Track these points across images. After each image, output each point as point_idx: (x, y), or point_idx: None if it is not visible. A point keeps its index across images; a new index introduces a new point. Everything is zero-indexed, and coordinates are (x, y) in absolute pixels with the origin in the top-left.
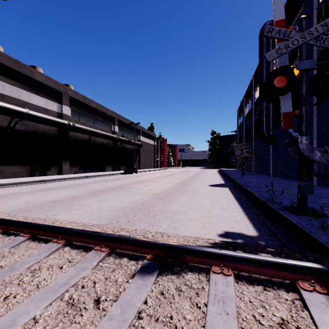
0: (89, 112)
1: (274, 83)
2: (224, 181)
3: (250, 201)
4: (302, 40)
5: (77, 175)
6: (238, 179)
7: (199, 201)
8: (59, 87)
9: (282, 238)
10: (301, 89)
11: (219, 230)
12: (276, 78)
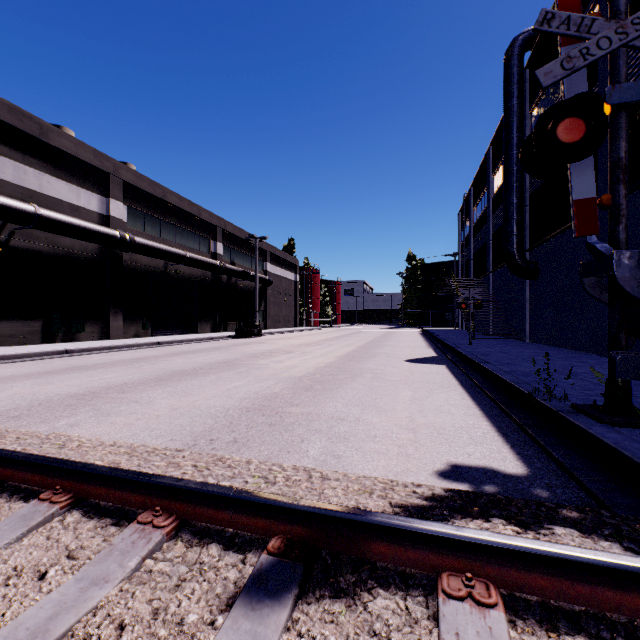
0: (164, 215)
1: (558, 133)
2: (436, 352)
3: (495, 394)
4: (620, 39)
5: (139, 339)
6: (464, 347)
7: (388, 393)
8: (103, 163)
9: (589, 482)
10: (616, 147)
11: (438, 460)
12: (563, 122)
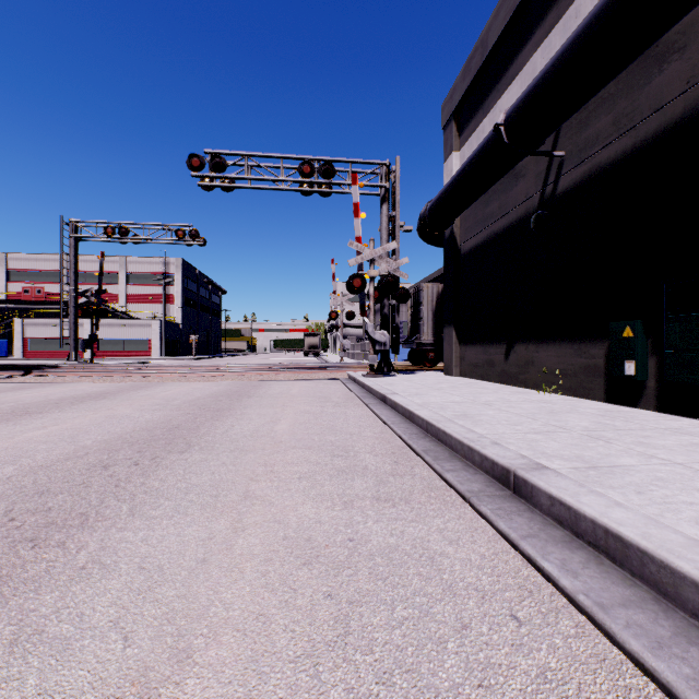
0: None
1: None
2: None
3: None
4: None
5: None
6: None
7: None
8: None
9: None
10: None
11: None
12: None
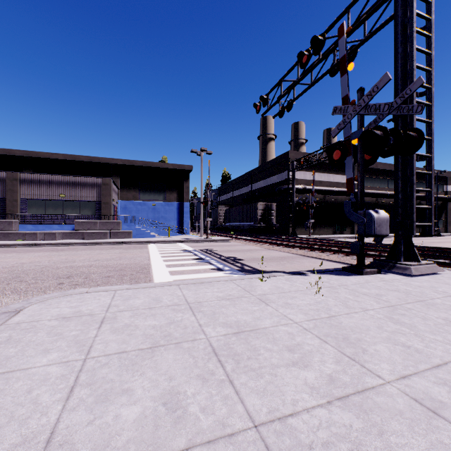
0: (375, 175)
1: None
2: None
3: None
4: None
5: None
6: None
7: None
8: None
9: None
10: None
11: None
12: None
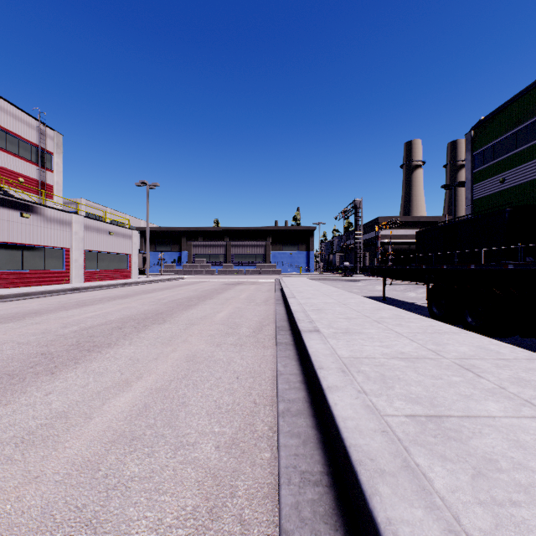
0: None
1: None
2: None
3: None
4: None
5: None
6: None
7: None
8: (435, 219)
9: None
10: None
11: None
12: None
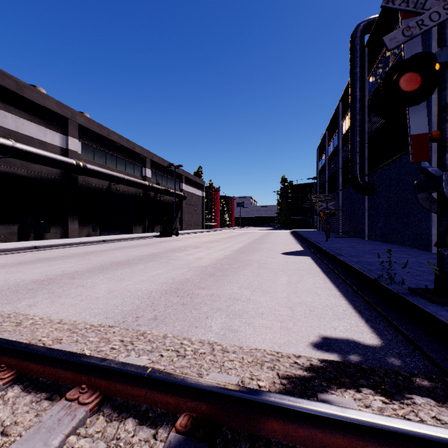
0: (108, 149)
1: (400, 84)
2: (303, 247)
3: (349, 279)
4: (446, 13)
5: (90, 238)
6: (323, 243)
7: (270, 278)
8: (64, 111)
9: (431, 352)
10: (444, 95)
11: (311, 333)
12: (404, 76)
